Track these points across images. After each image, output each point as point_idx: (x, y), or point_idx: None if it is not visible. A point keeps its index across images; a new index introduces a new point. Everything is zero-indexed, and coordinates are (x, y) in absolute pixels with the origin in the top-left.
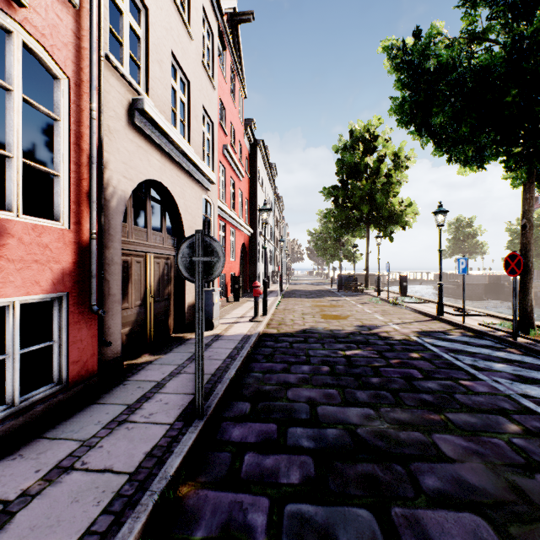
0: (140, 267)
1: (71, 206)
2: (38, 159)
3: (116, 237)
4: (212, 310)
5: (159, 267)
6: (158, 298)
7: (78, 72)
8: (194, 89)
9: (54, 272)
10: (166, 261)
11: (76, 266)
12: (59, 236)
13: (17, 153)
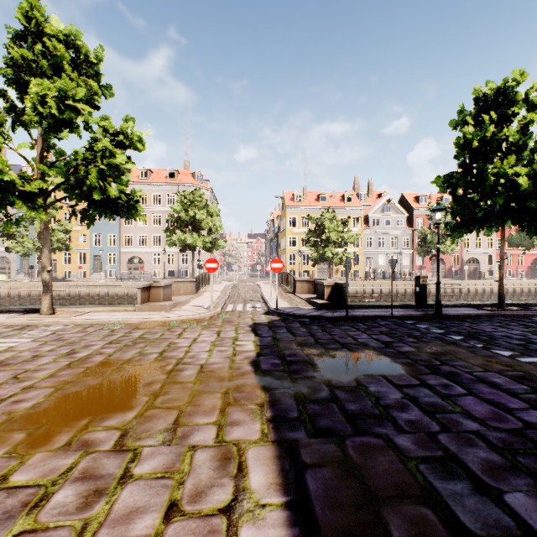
0: (469, 268)
1: (459, 264)
2: (457, 259)
3: (464, 265)
4: (484, 275)
5: (473, 268)
6: (473, 272)
7: (460, 253)
8: (483, 238)
9: (458, 269)
10: (475, 267)
11: (459, 268)
12: (458, 266)
13: (455, 261)
